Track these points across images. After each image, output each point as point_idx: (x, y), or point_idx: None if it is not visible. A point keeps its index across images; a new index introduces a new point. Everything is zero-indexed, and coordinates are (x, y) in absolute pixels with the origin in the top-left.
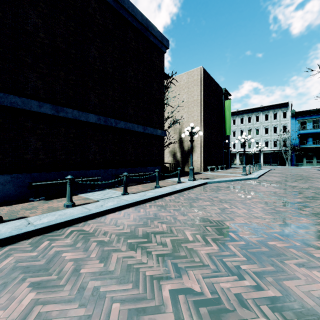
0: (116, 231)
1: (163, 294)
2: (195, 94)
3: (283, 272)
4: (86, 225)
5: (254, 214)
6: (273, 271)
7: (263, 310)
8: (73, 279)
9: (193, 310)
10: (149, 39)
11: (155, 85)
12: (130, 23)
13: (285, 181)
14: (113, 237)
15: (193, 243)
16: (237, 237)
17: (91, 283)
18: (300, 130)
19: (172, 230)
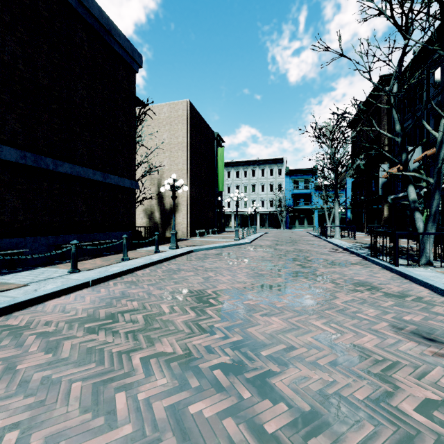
0: (65, 319)
1: (134, 362)
2: (180, 134)
3: (249, 322)
4: (12, 319)
5: (238, 279)
6: (241, 323)
7: (226, 351)
8: (7, 377)
9: (164, 366)
10: (113, 48)
11: (121, 115)
12: (81, 17)
13: (276, 245)
14: (62, 325)
15: (169, 314)
16: (216, 302)
17: (38, 375)
18: (294, 189)
19: (146, 306)
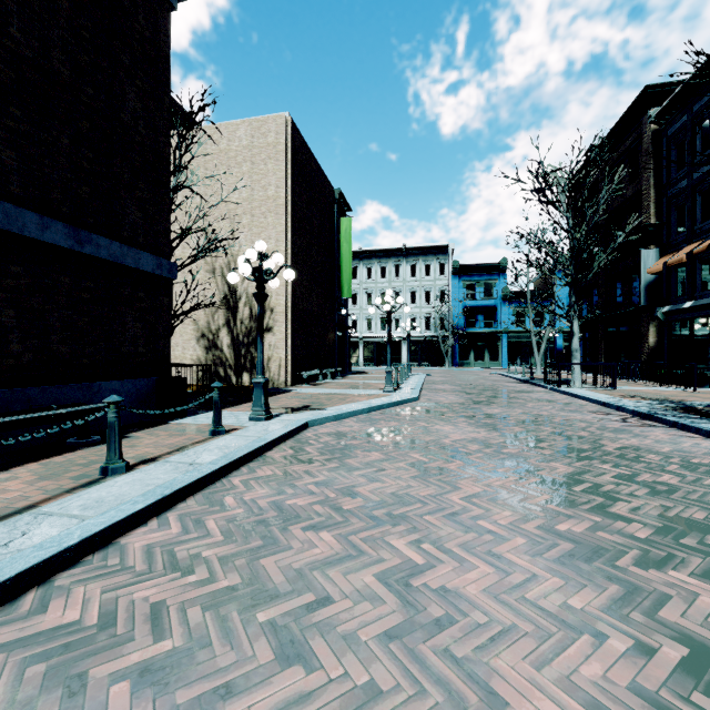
0: None
1: None
2: (272, 182)
3: None
4: None
5: (532, 590)
6: None
7: None
8: None
9: None
10: None
11: (131, 95)
12: None
13: (475, 404)
14: None
15: None
16: None
17: None
18: (467, 299)
19: None
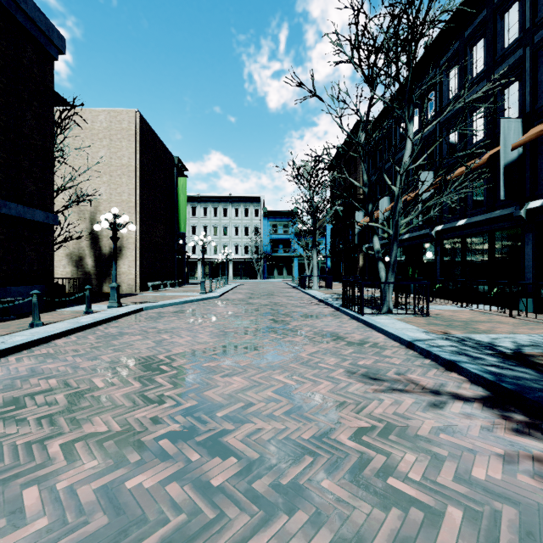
0: None
1: (50, 451)
2: (125, 154)
3: (207, 386)
4: None
5: (199, 340)
6: (198, 388)
7: (176, 419)
8: None
9: (95, 448)
10: (14, 17)
11: (29, 116)
12: None
13: (249, 299)
14: None
15: (105, 389)
16: (169, 368)
17: None
18: (272, 234)
19: (69, 383)
